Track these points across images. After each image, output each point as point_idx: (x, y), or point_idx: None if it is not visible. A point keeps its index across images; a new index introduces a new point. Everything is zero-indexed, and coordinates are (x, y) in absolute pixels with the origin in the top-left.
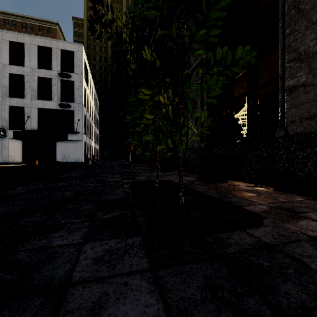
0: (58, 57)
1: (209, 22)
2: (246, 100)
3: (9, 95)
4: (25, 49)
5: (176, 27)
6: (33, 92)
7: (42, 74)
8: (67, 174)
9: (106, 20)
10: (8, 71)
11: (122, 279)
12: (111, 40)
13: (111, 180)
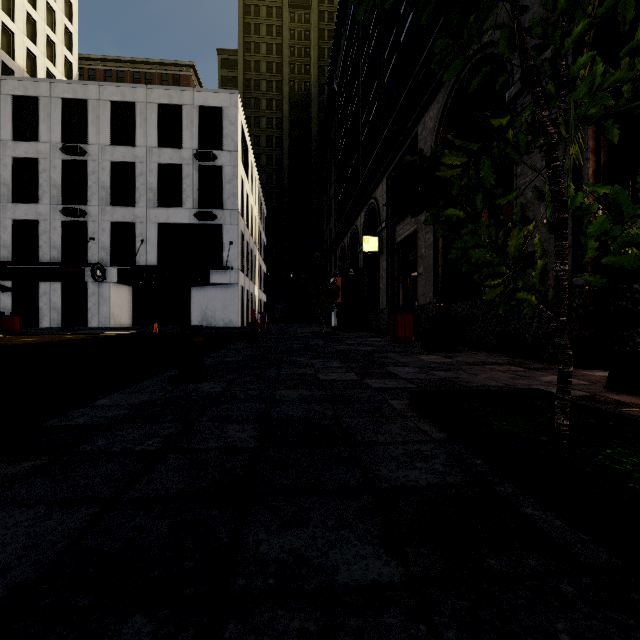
0: (193, 122)
1: None
2: None
3: (111, 202)
4: (136, 114)
5: None
6: (150, 194)
7: (165, 158)
8: (216, 354)
9: (279, 45)
10: (109, 158)
11: None
12: (288, 85)
13: (332, 378)
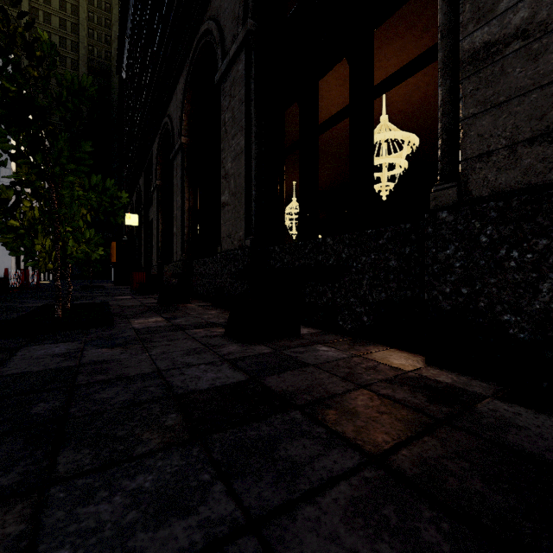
0: None
1: (78, 154)
2: (294, 193)
3: None
4: None
5: (40, 156)
6: None
7: None
8: None
9: (75, 5)
10: None
11: None
12: (86, 48)
13: (24, 306)
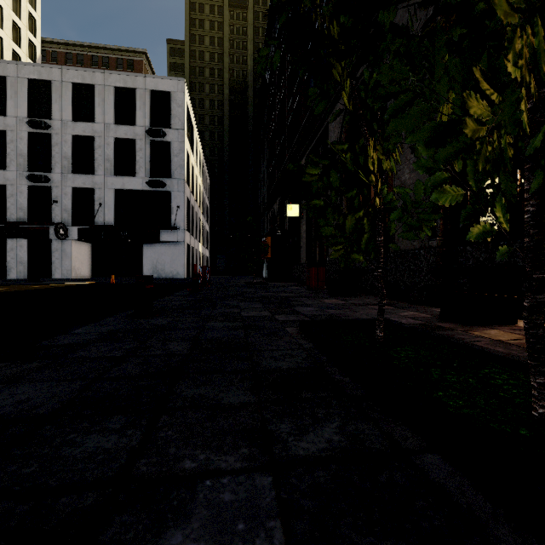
0: (145, 103)
1: None
2: None
3: (72, 170)
4: (95, 95)
5: None
6: (107, 164)
7: (121, 133)
8: (164, 299)
9: (220, 38)
10: (70, 132)
11: None
12: (228, 72)
13: (251, 315)
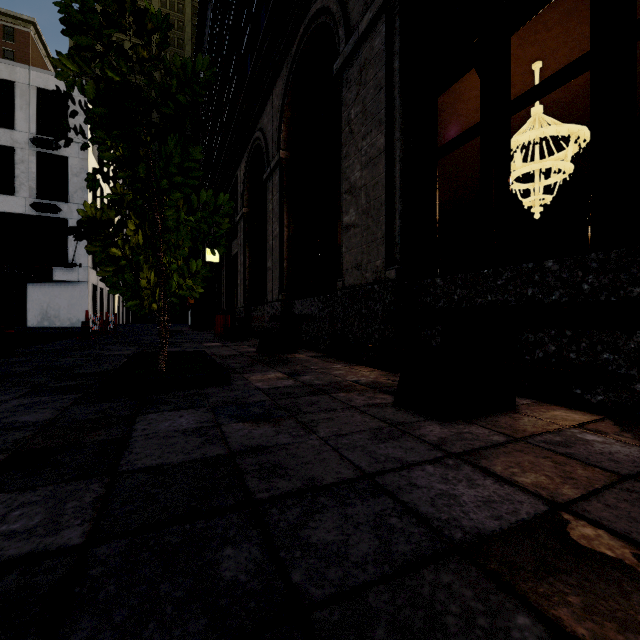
0: (29, 103)
1: (186, 163)
2: None
3: None
4: None
5: (144, 168)
6: None
7: None
8: (38, 346)
9: None
10: None
11: (34, 410)
12: (159, 73)
13: (112, 354)
